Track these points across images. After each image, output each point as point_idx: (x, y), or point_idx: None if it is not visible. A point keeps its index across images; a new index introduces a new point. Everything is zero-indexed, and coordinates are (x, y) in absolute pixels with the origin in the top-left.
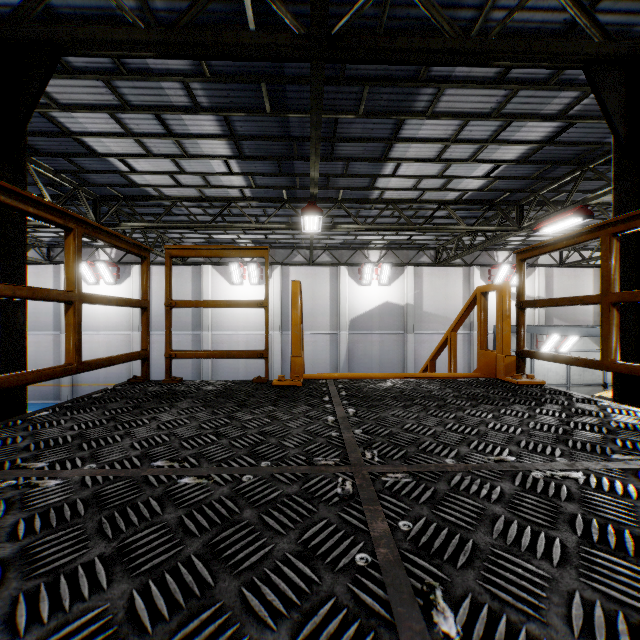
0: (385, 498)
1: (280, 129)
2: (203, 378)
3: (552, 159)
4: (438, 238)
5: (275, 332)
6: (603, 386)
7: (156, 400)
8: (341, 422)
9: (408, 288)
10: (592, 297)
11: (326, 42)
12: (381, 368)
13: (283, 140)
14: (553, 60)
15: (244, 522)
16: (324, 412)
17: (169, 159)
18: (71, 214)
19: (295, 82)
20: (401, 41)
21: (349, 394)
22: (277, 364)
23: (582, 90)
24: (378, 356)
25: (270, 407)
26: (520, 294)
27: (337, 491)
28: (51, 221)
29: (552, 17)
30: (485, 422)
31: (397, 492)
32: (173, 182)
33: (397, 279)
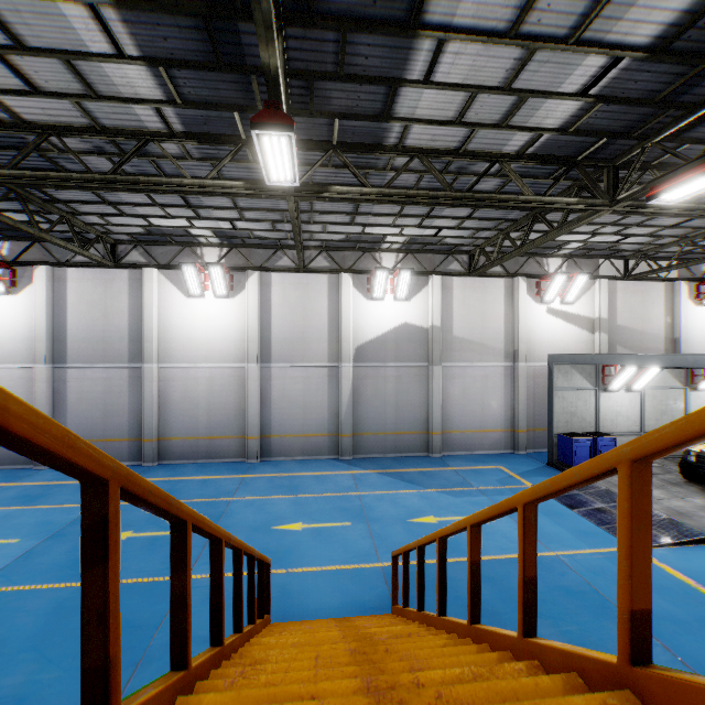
0: None
1: None
2: (145, 431)
3: None
4: (476, 235)
5: (250, 364)
6: None
7: None
8: None
9: (434, 305)
10: None
11: None
12: (398, 413)
13: None
14: None
15: None
16: None
17: None
18: None
19: None
20: None
21: None
22: (253, 409)
23: None
24: (394, 397)
25: None
26: None
27: None
28: None
29: None
30: None
31: None
32: (20, 81)
33: (419, 292)
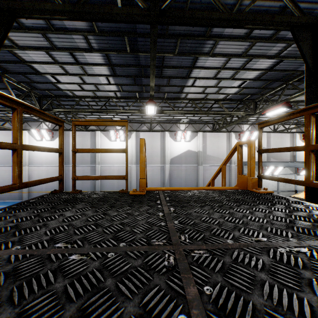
0: (194, 268)
1: (135, 61)
2: (96, 188)
3: (271, 78)
4: (214, 118)
5: (132, 165)
6: (295, 191)
7: (65, 203)
8: (166, 216)
9: (199, 143)
10: (299, 147)
11: (158, 13)
12: (186, 183)
13: (136, 67)
14: (275, 25)
15: (106, 289)
16: (157, 210)
17: (77, 76)
18: (15, 100)
19: (142, 36)
20: (197, 13)
21: (171, 199)
22: (133, 181)
23: (287, 43)
24: (184, 177)
25: (127, 207)
26: (259, 146)
27: (165, 264)
28: (3, 103)
29: (274, 4)
30: (246, 216)
31: (201, 264)
32: (80, 88)
33: (194, 138)
